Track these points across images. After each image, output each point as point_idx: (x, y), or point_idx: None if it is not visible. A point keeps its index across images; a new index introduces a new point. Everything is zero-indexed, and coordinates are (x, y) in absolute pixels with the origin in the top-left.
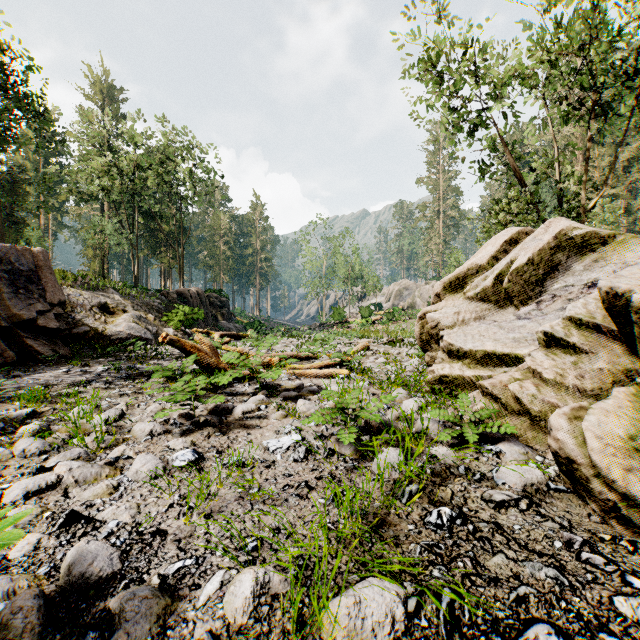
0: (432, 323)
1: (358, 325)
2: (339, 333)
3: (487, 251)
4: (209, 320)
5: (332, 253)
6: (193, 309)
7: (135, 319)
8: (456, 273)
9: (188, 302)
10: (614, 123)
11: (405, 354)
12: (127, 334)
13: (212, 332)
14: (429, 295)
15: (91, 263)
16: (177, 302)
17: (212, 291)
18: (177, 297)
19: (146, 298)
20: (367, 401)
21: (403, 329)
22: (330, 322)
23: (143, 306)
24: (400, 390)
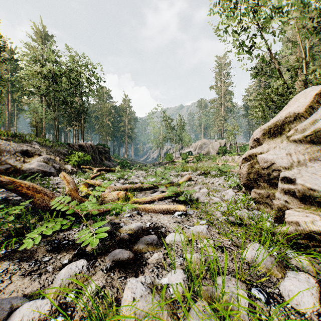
0: (264, 164)
1: (180, 163)
2: (170, 168)
3: (300, 102)
4: (97, 160)
5: (165, 125)
6: (84, 154)
7: (45, 160)
8: (275, 121)
9: (85, 150)
10: (318, 54)
11: (217, 184)
12: (37, 169)
13: (92, 168)
14: (217, 147)
15: (34, 129)
16: (78, 150)
17: (100, 144)
18: (79, 147)
19: (58, 148)
20: (227, 279)
21: (206, 165)
22: (164, 161)
23: (54, 152)
24: (257, 247)
